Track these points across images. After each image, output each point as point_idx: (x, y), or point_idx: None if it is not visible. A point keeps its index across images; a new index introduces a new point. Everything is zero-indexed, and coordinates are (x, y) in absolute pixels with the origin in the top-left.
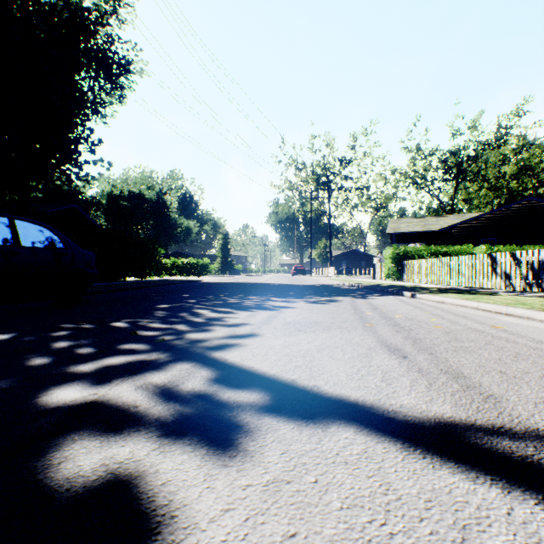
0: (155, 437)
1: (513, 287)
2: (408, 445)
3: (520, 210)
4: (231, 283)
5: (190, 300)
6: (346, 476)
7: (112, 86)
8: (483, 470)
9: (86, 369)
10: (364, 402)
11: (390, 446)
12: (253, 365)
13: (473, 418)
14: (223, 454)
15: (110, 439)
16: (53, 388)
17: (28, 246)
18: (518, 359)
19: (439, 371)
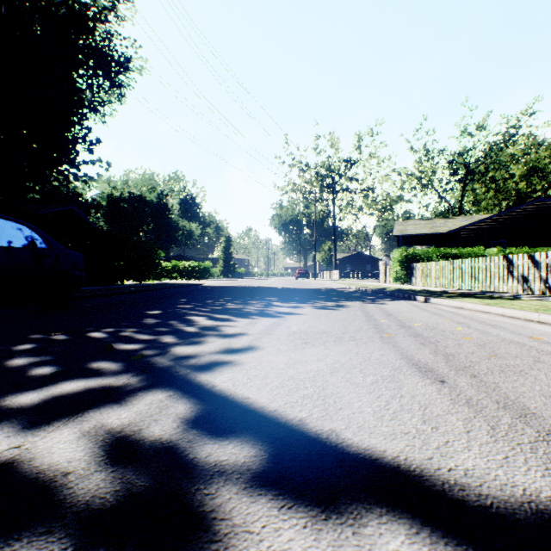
0: (71, 550)
1: (532, 291)
2: None
3: (531, 211)
4: (233, 287)
5: (186, 305)
6: None
7: (111, 84)
8: None
9: (26, 401)
10: (408, 464)
11: None
12: (248, 395)
13: None
14: None
15: None
16: None
17: (3, 246)
18: None
19: (494, 404)
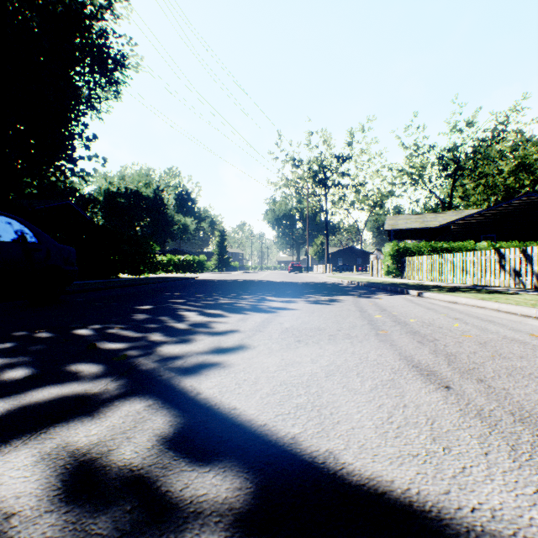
0: None
1: (524, 285)
2: None
3: (520, 206)
4: (226, 280)
5: (178, 300)
6: None
7: (107, 81)
8: None
9: None
10: (422, 502)
11: None
12: (236, 405)
13: None
14: None
15: None
16: None
17: None
18: None
19: (509, 416)
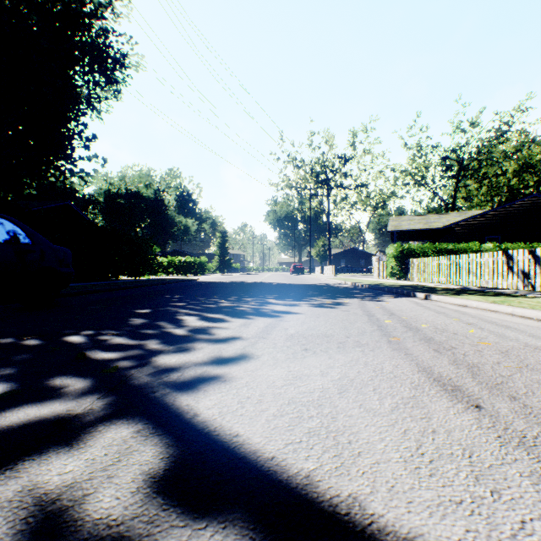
0: None
1: (533, 287)
2: None
3: (526, 207)
4: (228, 282)
5: (178, 303)
6: None
7: (107, 80)
8: None
9: None
10: None
11: None
12: (238, 431)
13: None
14: None
15: None
16: None
17: None
18: None
19: None
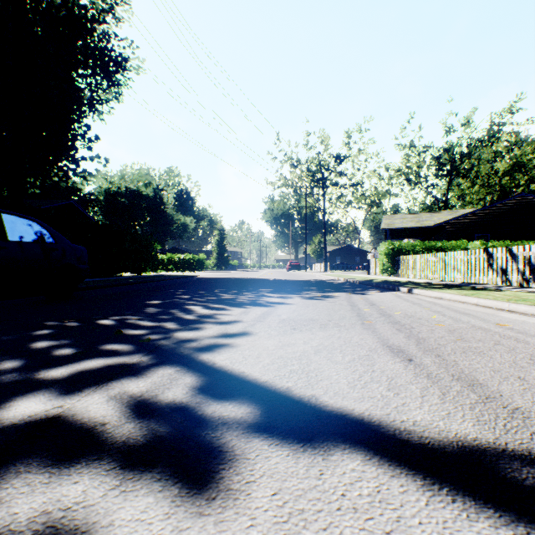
0: (119, 468)
1: (510, 283)
2: (431, 482)
3: (514, 206)
4: (226, 278)
5: (184, 296)
6: (356, 532)
7: (109, 83)
8: (533, 522)
9: (57, 374)
10: (370, 418)
11: (409, 483)
12: (244, 370)
13: (503, 441)
14: (200, 495)
15: (62, 472)
16: (13, 399)
17: (15, 241)
18: (534, 362)
19: (450, 376)
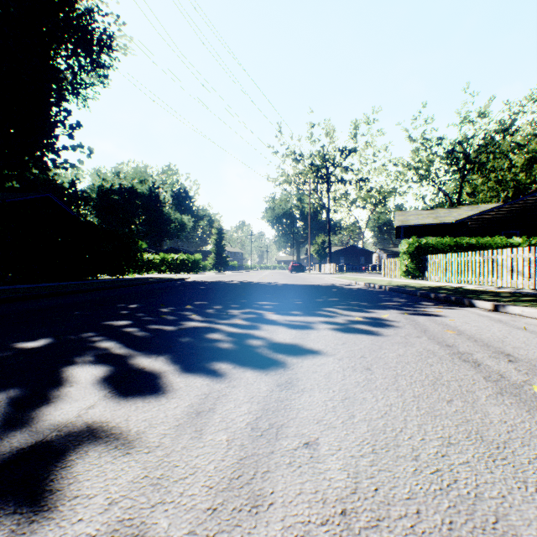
0: None
1: None
2: None
3: None
4: (219, 282)
5: (120, 321)
6: None
7: (93, 64)
8: None
9: None
10: None
11: None
12: None
13: None
14: None
15: None
16: None
17: None
18: None
19: None
